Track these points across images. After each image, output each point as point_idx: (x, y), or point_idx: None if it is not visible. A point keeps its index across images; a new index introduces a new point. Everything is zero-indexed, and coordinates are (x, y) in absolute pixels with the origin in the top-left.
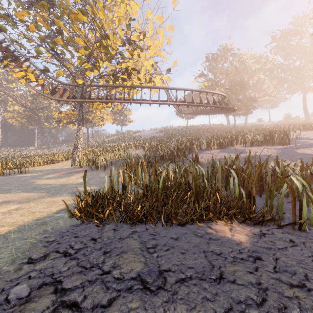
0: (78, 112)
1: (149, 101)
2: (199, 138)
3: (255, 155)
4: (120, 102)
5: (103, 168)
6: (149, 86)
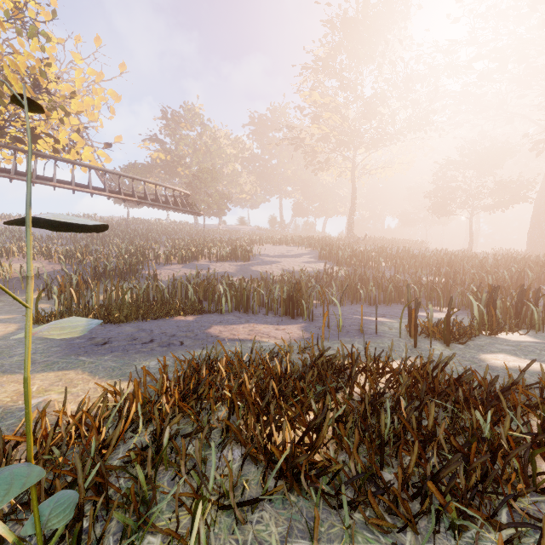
0: None
1: (73, 186)
2: (152, 244)
3: (214, 272)
4: (10, 177)
5: None
6: (72, 161)
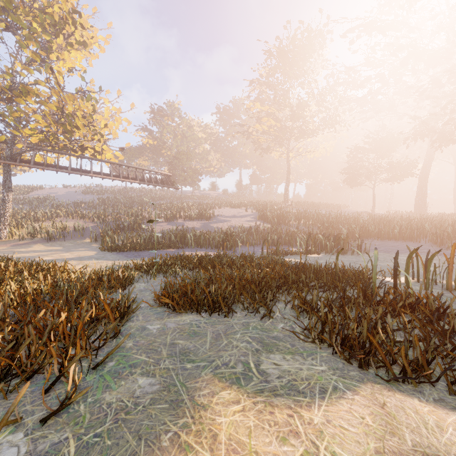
0: (6, 176)
1: (103, 176)
2: (145, 208)
3: (187, 227)
4: (69, 173)
5: (64, 239)
6: (101, 160)
